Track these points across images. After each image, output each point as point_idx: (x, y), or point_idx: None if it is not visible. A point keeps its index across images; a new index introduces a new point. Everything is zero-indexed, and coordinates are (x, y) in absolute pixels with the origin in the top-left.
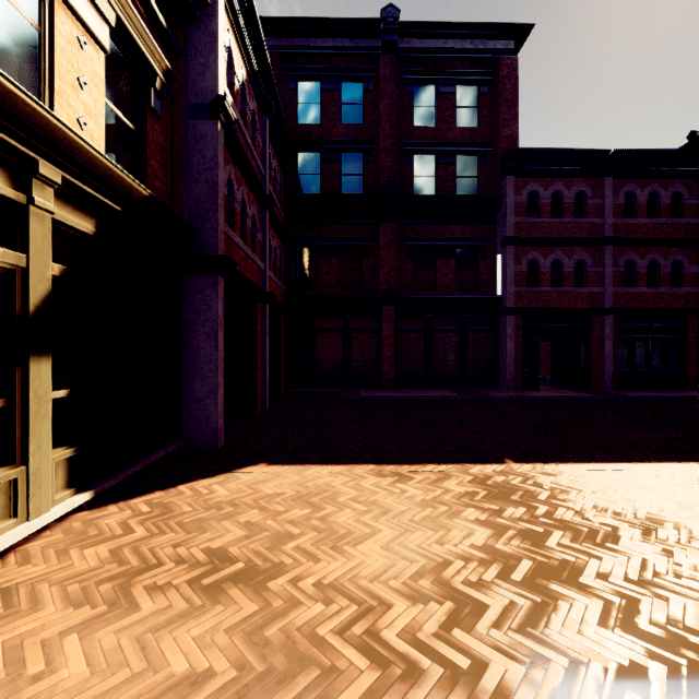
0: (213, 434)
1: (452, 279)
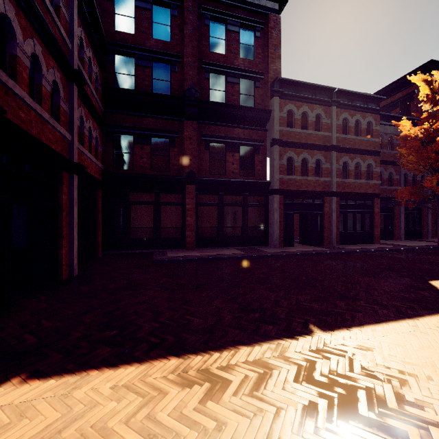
0: None
1: (237, 167)
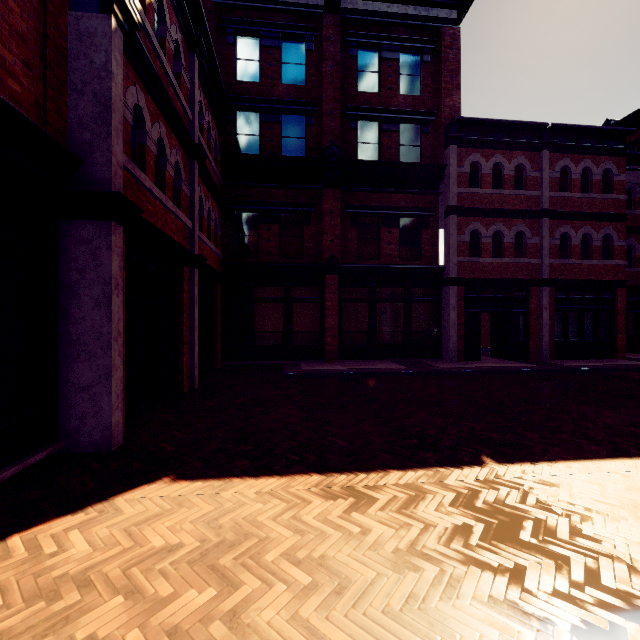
0: (104, 432)
1: (396, 248)
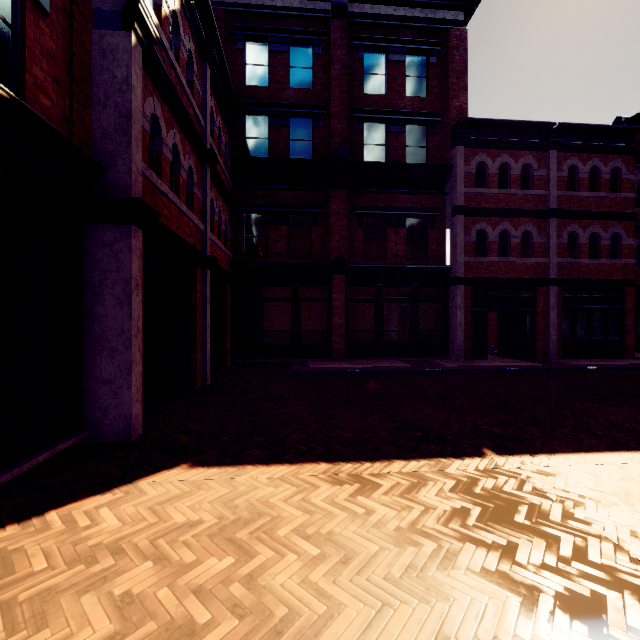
0: (125, 423)
1: (402, 248)
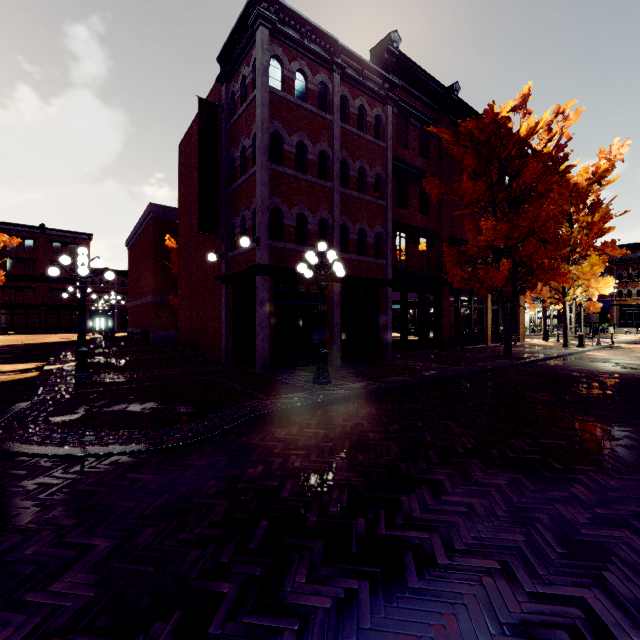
0: None
1: (68, 300)
